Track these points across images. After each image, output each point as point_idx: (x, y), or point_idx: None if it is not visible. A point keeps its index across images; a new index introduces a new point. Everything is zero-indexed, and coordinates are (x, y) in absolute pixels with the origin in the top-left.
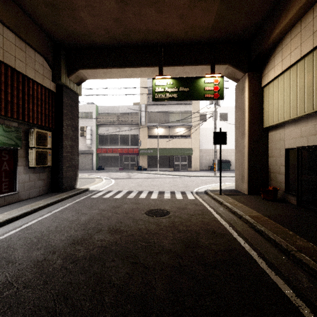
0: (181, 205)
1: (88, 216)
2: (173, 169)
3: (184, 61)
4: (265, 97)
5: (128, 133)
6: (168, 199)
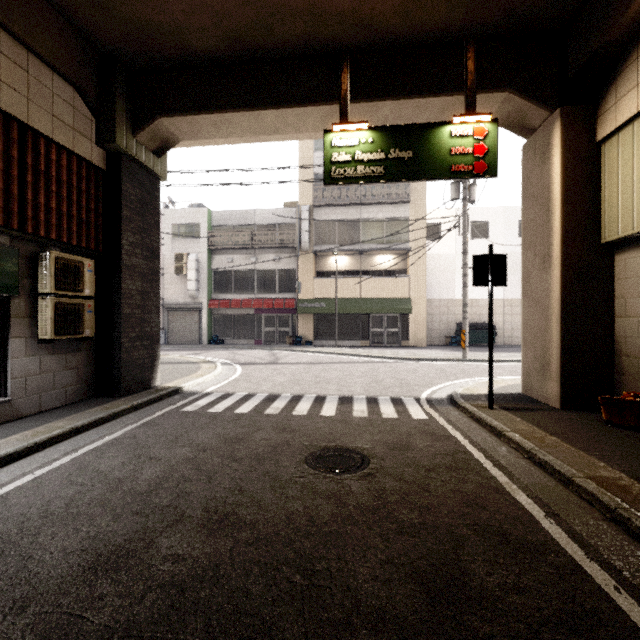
0: (395, 438)
1: (162, 467)
2: (369, 342)
3: (399, 88)
4: (607, 167)
5: (274, 268)
6: (363, 418)
